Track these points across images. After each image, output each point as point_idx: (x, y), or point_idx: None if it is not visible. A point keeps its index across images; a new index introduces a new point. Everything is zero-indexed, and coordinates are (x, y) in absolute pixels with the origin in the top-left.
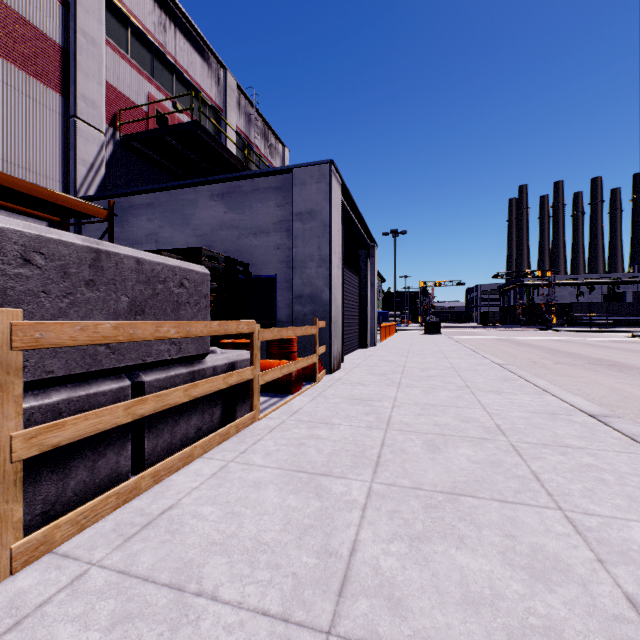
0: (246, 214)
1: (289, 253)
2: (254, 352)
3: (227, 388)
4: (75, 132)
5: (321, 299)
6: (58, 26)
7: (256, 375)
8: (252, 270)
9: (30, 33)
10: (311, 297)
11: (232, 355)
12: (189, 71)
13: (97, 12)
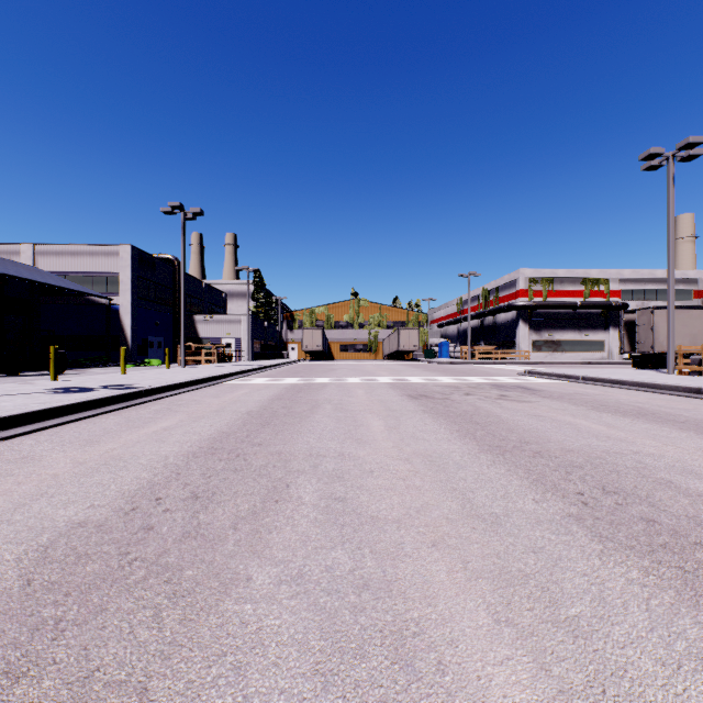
0: None
1: None
2: None
3: None
4: None
5: None
6: None
7: None
8: None
9: None
10: None
11: None
12: None
13: None
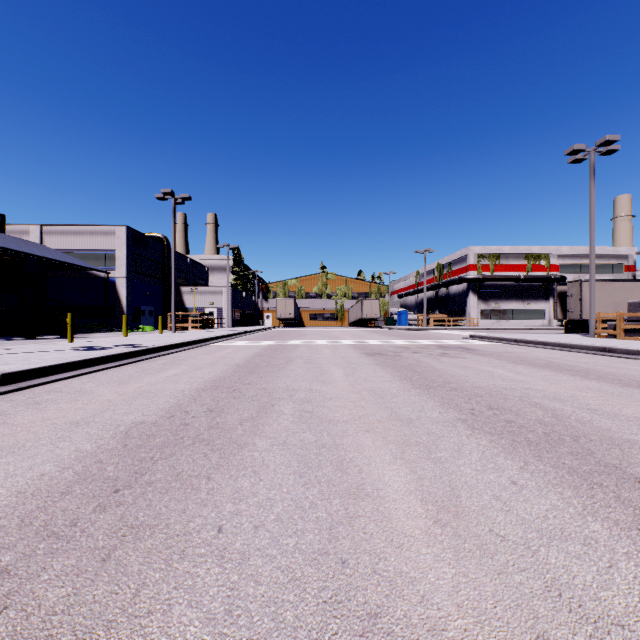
0: None
1: None
2: None
3: None
4: None
5: None
6: None
7: None
8: None
9: None
10: None
11: None
12: None
13: None
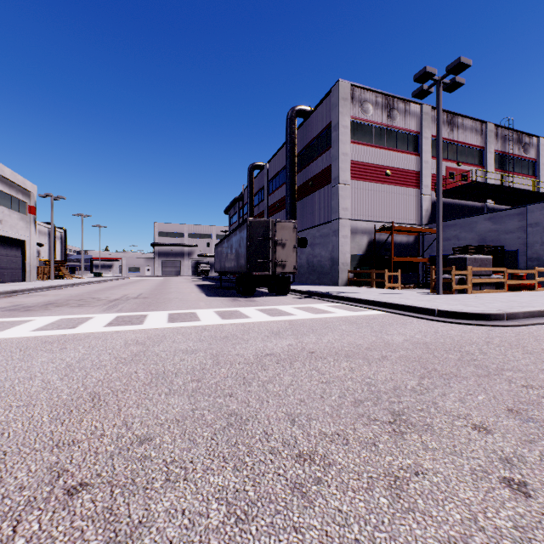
0: (502, 225)
1: (525, 240)
2: (504, 275)
3: (496, 283)
4: (421, 200)
5: (542, 259)
6: (416, 165)
7: (505, 281)
8: (505, 248)
9: (410, 173)
10: (536, 258)
11: (497, 276)
12: (464, 141)
13: (428, 150)
